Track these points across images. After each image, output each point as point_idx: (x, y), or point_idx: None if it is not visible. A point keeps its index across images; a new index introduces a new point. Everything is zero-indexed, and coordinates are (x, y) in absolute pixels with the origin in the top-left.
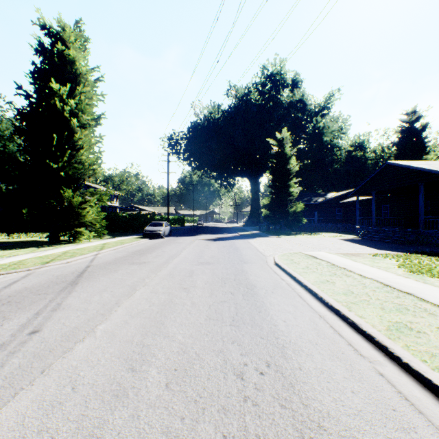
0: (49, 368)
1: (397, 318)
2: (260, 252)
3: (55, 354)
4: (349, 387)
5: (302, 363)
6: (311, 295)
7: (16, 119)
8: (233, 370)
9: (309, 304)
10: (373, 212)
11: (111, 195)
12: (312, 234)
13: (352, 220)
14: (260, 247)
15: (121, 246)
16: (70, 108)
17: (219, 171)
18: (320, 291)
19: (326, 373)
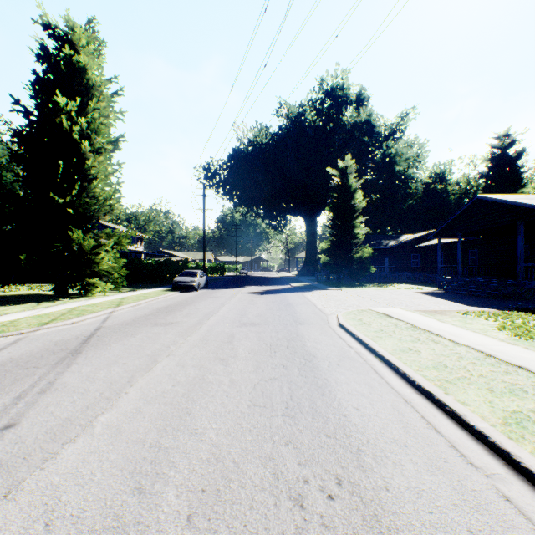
0: (17, 488)
1: (514, 405)
2: (319, 309)
3: (31, 463)
4: (464, 523)
5: (388, 478)
6: (390, 370)
7: (13, 142)
8: (288, 490)
9: (388, 382)
10: (459, 258)
11: (134, 237)
12: (382, 285)
13: (432, 268)
14: (319, 303)
15: (143, 301)
16: (81, 127)
17: (267, 208)
18: (402, 364)
19: (425, 496)
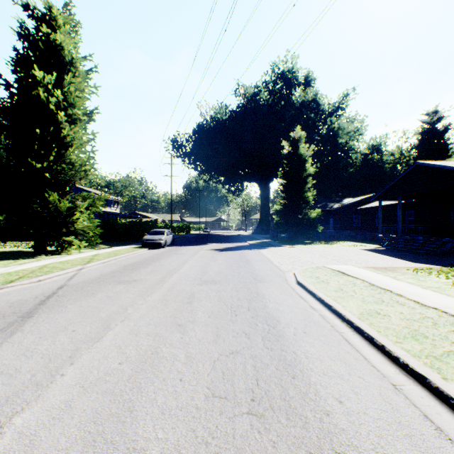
0: None
1: None
2: (276, 266)
3: None
4: None
5: None
6: (363, 339)
7: None
8: None
9: (366, 357)
10: (399, 219)
11: (111, 201)
12: (329, 243)
13: (372, 228)
14: (275, 260)
15: (113, 258)
16: (57, 99)
17: (226, 176)
18: (377, 334)
19: None
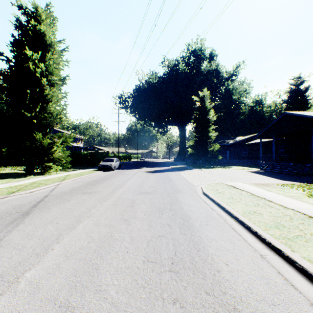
0: None
1: None
2: (189, 183)
3: None
4: None
5: None
6: (244, 228)
7: (0, 79)
8: None
9: (245, 239)
10: (273, 151)
11: (77, 138)
12: (226, 167)
13: (255, 157)
14: (189, 178)
15: (79, 177)
16: (41, 70)
17: (156, 121)
18: (253, 225)
19: None
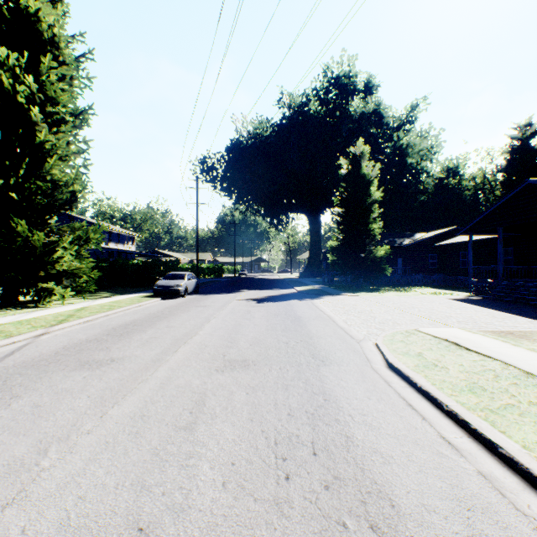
0: None
1: None
2: (342, 330)
3: None
4: None
5: None
6: None
7: None
8: None
9: None
10: (500, 258)
11: (125, 236)
12: (401, 289)
13: (453, 270)
14: (339, 317)
15: (103, 314)
16: (30, 90)
17: (267, 206)
18: None
19: None
